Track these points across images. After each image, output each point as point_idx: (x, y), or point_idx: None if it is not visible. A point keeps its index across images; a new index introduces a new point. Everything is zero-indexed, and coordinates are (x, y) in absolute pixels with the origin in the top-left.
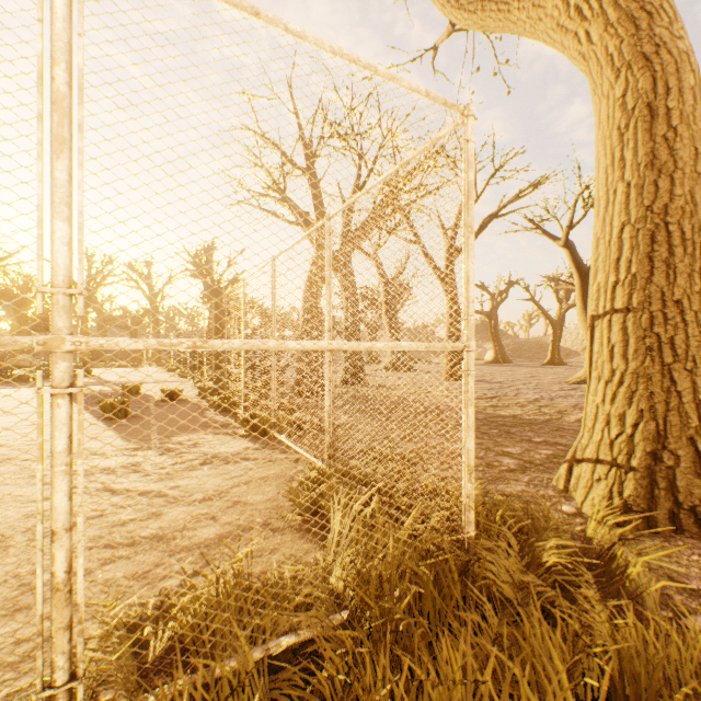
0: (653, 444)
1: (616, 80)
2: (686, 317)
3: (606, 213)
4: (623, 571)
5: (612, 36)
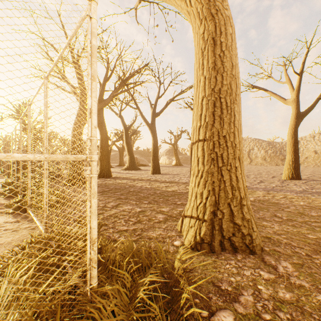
0: (214, 207)
1: (200, 25)
2: (228, 144)
3: (197, 91)
4: (181, 295)
5: (199, 3)
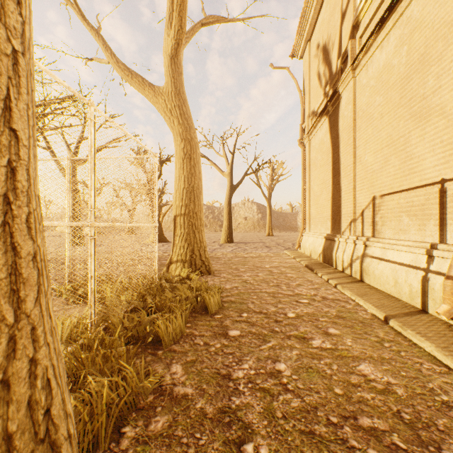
0: (191, 253)
1: (182, 142)
2: (198, 217)
3: (179, 182)
4: (191, 279)
5: (181, 128)
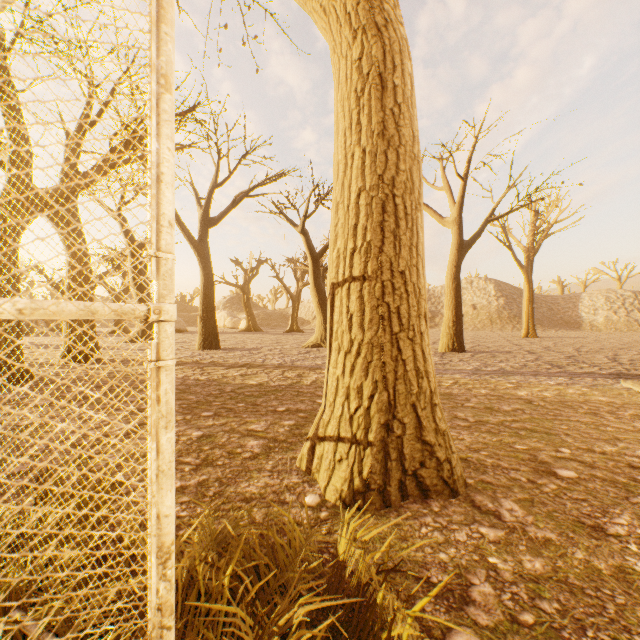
0: (386, 414)
1: (354, 41)
2: (408, 287)
3: (345, 177)
4: (390, 630)
5: None
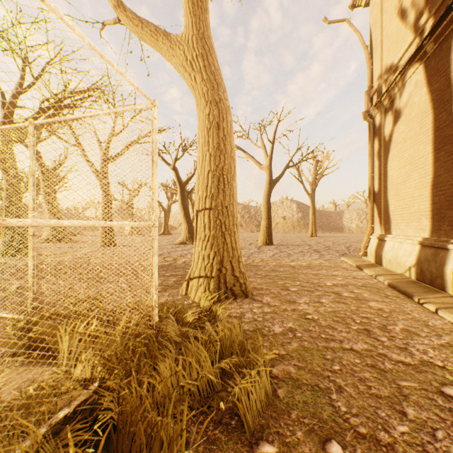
0: (219, 265)
1: (206, 106)
2: (229, 213)
3: (203, 164)
4: (216, 315)
5: (205, 85)
